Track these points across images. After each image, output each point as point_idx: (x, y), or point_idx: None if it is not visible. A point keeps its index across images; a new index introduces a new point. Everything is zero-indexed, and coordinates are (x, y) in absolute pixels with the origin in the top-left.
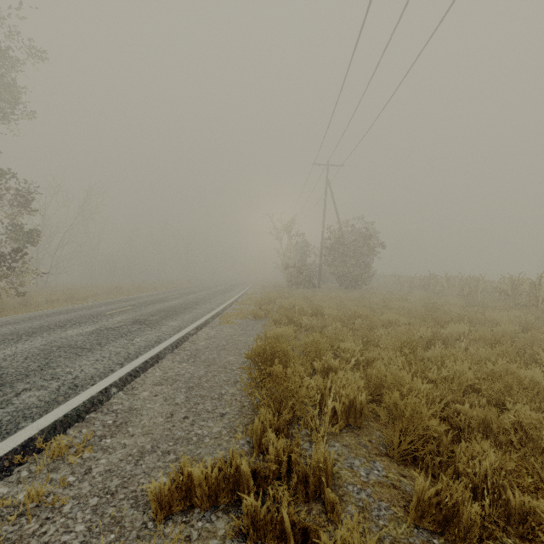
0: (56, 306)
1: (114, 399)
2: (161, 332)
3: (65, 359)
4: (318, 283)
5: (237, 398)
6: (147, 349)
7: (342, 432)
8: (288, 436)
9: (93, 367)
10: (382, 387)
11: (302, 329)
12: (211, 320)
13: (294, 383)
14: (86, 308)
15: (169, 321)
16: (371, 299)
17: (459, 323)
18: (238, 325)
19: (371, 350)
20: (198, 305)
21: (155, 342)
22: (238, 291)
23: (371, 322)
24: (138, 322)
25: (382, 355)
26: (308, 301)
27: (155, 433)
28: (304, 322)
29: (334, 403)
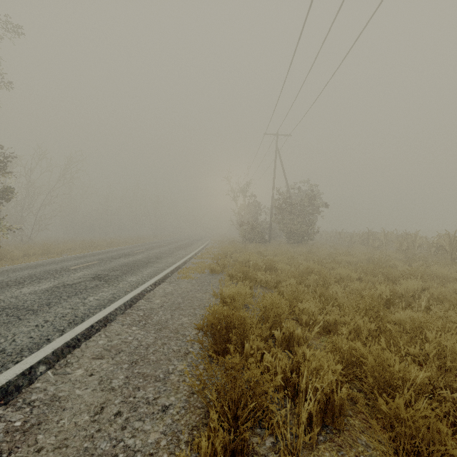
0: (30, 260)
1: (38, 382)
2: (118, 289)
3: (1, 325)
4: (268, 238)
5: (186, 378)
6: (97, 310)
7: (319, 441)
8: (248, 451)
9: (28, 336)
10: (355, 364)
11: (257, 284)
12: (170, 274)
13: (255, 377)
14: (55, 262)
15: (129, 277)
16: (318, 253)
17: (409, 279)
18: (195, 280)
19: (329, 309)
20: (160, 259)
21: (107, 302)
22: (198, 245)
23: (324, 278)
24: (98, 278)
25: (345, 319)
26: (261, 255)
27: (71, 446)
28: (259, 277)
29: (310, 409)
